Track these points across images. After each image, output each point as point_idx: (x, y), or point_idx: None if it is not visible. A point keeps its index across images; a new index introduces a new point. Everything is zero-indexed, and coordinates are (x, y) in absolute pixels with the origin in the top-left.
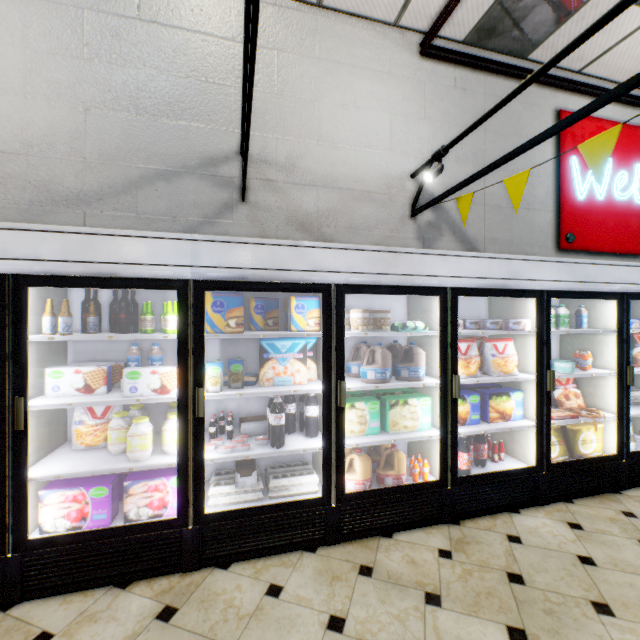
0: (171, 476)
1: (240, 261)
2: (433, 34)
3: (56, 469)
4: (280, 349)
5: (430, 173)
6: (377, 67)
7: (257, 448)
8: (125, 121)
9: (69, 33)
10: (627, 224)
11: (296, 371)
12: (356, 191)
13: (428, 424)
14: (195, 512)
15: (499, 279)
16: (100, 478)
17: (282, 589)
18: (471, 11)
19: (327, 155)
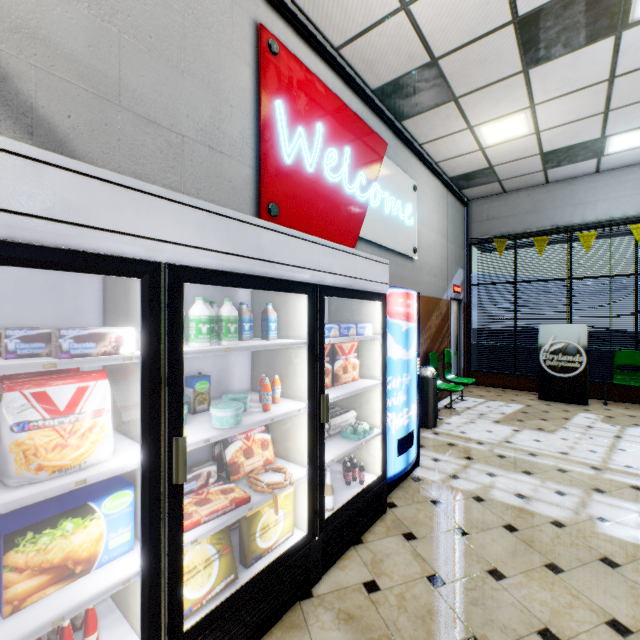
0: None
1: None
2: None
3: None
4: None
5: None
6: None
7: None
8: None
9: None
10: (338, 212)
11: None
12: None
13: None
14: None
15: None
16: None
17: None
18: None
19: None
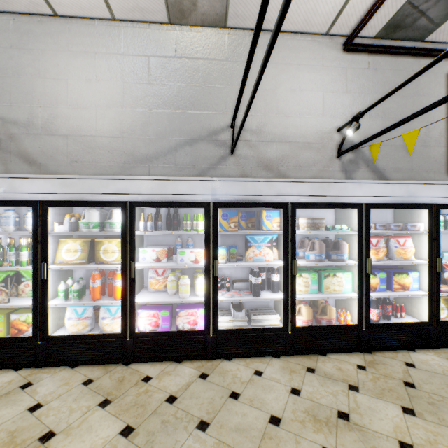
0: (199, 308)
1: (237, 191)
2: (353, 38)
3: (146, 299)
4: (257, 240)
5: (351, 130)
6: (314, 63)
7: (245, 296)
8: (169, 114)
9: (142, 71)
10: None
11: (266, 253)
12: (300, 143)
13: (349, 289)
14: (213, 328)
15: (400, 197)
16: (164, 306)
17: (262, 373)
18: (380, 19)
19: (282, 122)
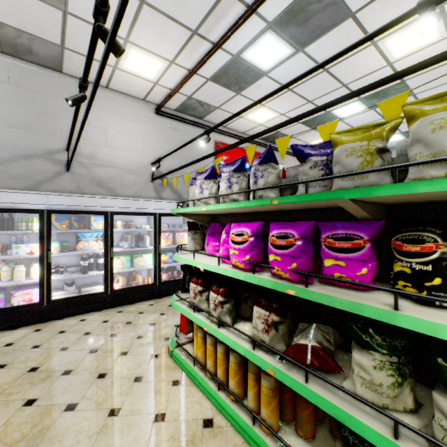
0: (35, 288)
1: (68, 203)
2: (159, 109)
3: None
4: (86, 236)
5: (154, 168)
6: (135, 117)
7: (76, 275)
8: (1, 130)
9: None
10: None
11: (94, 245)
12: (125, 169)
13: (151, 264)
14: (48, 299)
15: None
16: None
17: (86, 319)
18: (174, 103)
19: (111, 153)
